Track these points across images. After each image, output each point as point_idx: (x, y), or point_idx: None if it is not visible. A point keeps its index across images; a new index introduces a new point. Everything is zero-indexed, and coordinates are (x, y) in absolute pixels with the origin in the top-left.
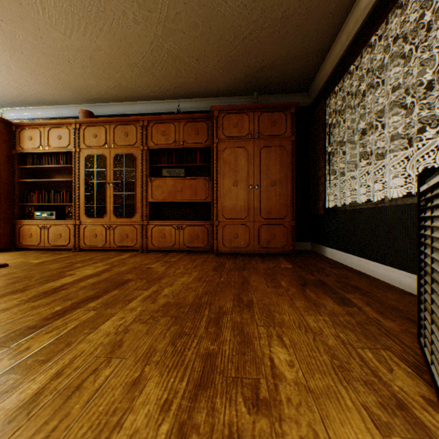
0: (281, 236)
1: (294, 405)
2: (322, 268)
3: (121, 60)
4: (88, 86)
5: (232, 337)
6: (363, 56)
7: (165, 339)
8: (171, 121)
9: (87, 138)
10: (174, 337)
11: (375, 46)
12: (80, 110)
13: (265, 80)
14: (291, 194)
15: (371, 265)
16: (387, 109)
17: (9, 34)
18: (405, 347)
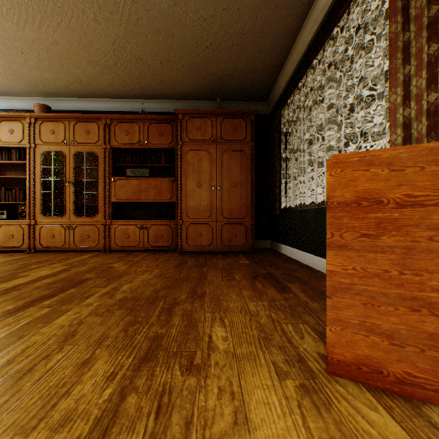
0: (242, 235)
1: (220, 367)
2: (275, 263)
3: (81, 57)
4: (44, 79)
5: (181, 322)
6: (308, 75)
7: (118, 328)
8: (135, 120)
9: (44, 134)
10: (127, 325)
11: (317, 68)
12: (36, 104)
13: (227, 87)
14: (250, 195)
15: (314, 259)
16: (327, 124)
17: None
18: (319, 321)
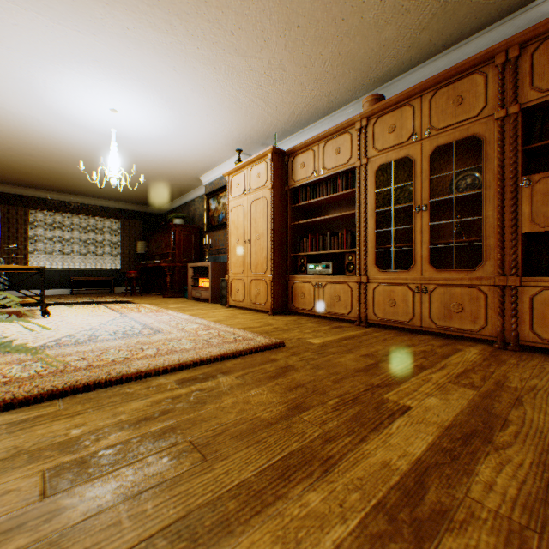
0: None
1: None
2: None
3: None
4: (380, 46)
5: None
6: None
7: None
8: None
9: (377, 138)
10: None
11: None
12: (364, 100)
13: None
14: None
15: None
16: None
17: None
18: None
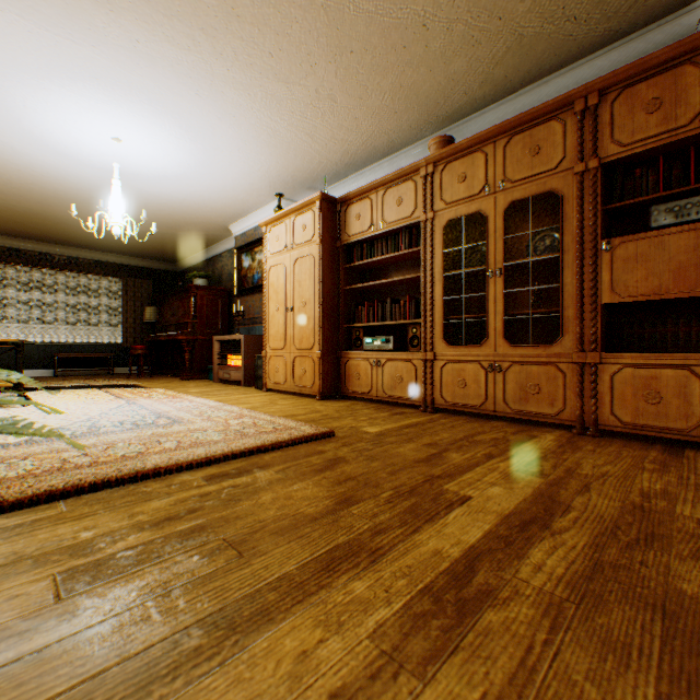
0: None
1: None
2: None
3: None
4: (448, 79)
5: None
6: None
7: None
8: (681, 58)
9: (445, 188)
10: None
11: None
12: (431, 141)
13: None
14: None
15: None
16: None
17: (335, 14)
18: None
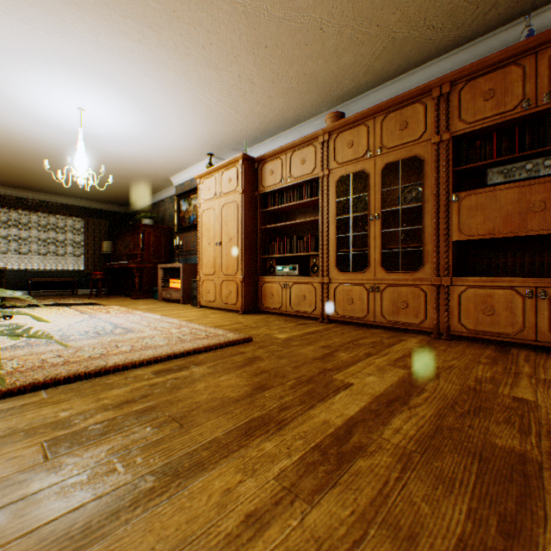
0: None
1: None
2: None
3: None
4: (340, 69)
5: None
6: None
7: None
8: (508, 60)
9: (338, 152)
10: None
11: None
12: (327, 116)
13: None
14: None
15: None
16: None
17: (253, 18)
18: None
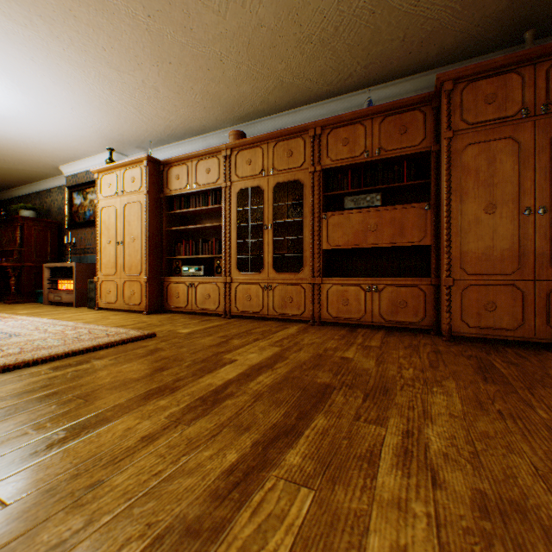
0: None
1: None
2: None
3: (288, 37)
4: (240, 95)
5: None
6: None
7: None
8: (357, 120)
9: (239, 167)
10: None
11: None
12: (230, 133)
13: (551, 1)
14: None
15: None
16: None
17: (157, 37)
18: None
